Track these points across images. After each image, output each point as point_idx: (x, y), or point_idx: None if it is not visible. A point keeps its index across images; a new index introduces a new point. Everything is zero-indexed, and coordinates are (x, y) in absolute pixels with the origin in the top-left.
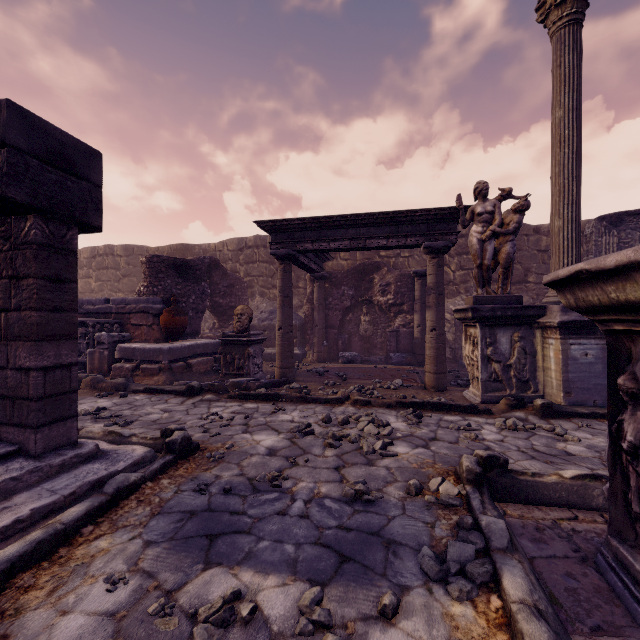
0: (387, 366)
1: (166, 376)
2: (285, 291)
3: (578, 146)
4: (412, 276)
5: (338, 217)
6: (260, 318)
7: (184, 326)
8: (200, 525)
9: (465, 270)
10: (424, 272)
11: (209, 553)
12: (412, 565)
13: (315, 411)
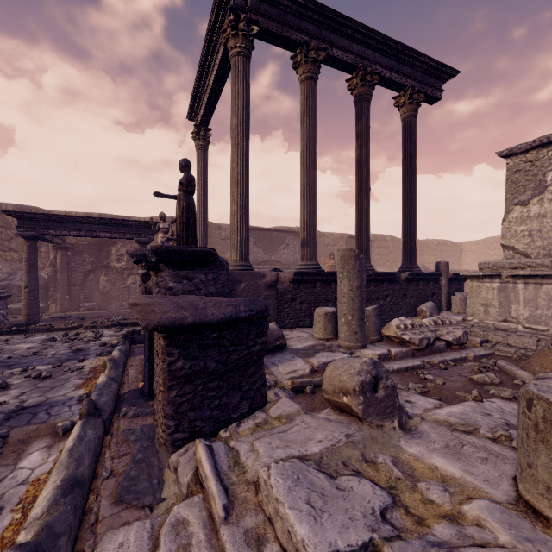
0: (119, 310)
1: None
2: (31, 261)
3: (205, 204)
4: None
5: (76, 217)
6: None
7: None
8: (1, 365)
9: None
10: None
11: (10, 368)
12: (93, 356)
13: (58, 334)
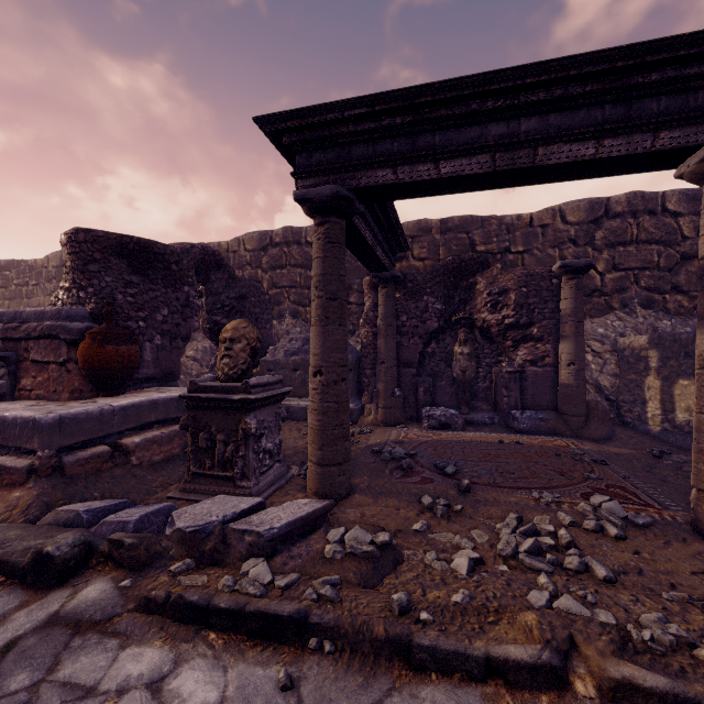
0: (519, 439)
1: (38, 490)
2: (329, 285)
3: None
4: (548, 276)
5: (467, 84)
6: (288, 349)
7: (127, 365)
8: None
9: (621, 271)
10: (584, 264)
11: None
12: None
13: None
